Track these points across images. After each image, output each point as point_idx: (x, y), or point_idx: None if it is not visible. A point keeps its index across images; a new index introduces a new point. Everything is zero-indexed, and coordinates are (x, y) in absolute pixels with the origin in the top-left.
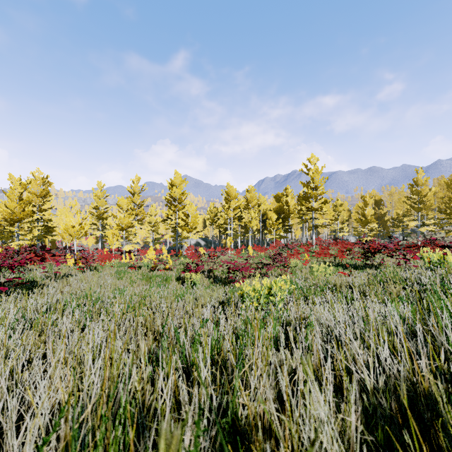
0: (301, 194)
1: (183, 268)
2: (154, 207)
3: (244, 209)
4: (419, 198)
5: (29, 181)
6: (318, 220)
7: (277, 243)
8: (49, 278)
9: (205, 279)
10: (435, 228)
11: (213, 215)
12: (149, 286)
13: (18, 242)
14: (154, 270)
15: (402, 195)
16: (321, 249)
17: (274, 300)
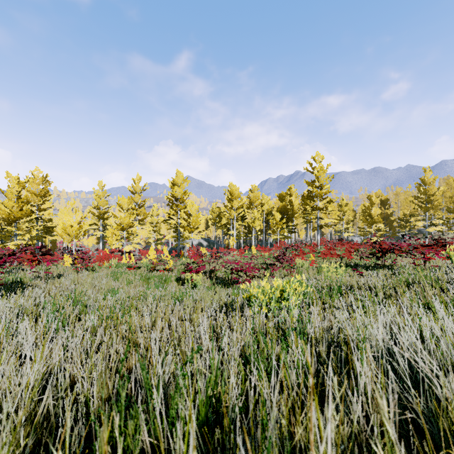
0: (305, 194)
1: (184, 269)
2: (155, 208)
3: (247, 209)
4: (427, 197)
5: (27, 180)
6: (323, 220)
7: (281, 243)
8: (39, 279)
9: (207, 280)
10: (443, 228)
11: (216, 215)
12: (145, 287)
13: (15, 242)
14: (153, 271)
15: (409, 195)
16: (327, 249)
17: (287, 305)
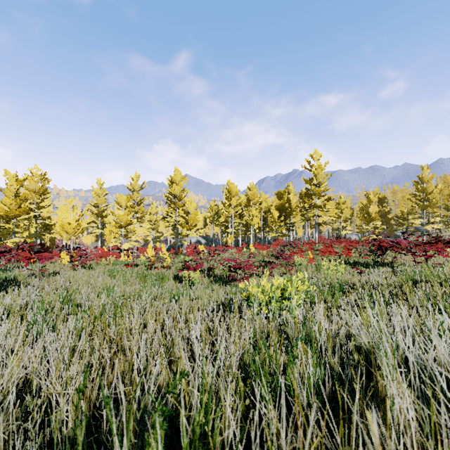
0: (303, 192)
1: (181, 266)
2: (154, 205)
3: (245, 207)
4: (425, 195)
5: (25, 178)
6: (321, 218)
7: (279, 241)
8: (33, 276)
9: (205, 278)
10: (440, 226)
11: (214, 213)
12: (142, 285)
13: (13, 240)
14: (151, 269)
15: (406, 193)
16: (325, 247)
17: (289, 305)
